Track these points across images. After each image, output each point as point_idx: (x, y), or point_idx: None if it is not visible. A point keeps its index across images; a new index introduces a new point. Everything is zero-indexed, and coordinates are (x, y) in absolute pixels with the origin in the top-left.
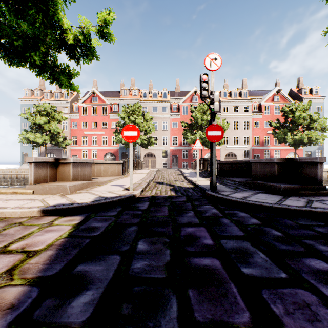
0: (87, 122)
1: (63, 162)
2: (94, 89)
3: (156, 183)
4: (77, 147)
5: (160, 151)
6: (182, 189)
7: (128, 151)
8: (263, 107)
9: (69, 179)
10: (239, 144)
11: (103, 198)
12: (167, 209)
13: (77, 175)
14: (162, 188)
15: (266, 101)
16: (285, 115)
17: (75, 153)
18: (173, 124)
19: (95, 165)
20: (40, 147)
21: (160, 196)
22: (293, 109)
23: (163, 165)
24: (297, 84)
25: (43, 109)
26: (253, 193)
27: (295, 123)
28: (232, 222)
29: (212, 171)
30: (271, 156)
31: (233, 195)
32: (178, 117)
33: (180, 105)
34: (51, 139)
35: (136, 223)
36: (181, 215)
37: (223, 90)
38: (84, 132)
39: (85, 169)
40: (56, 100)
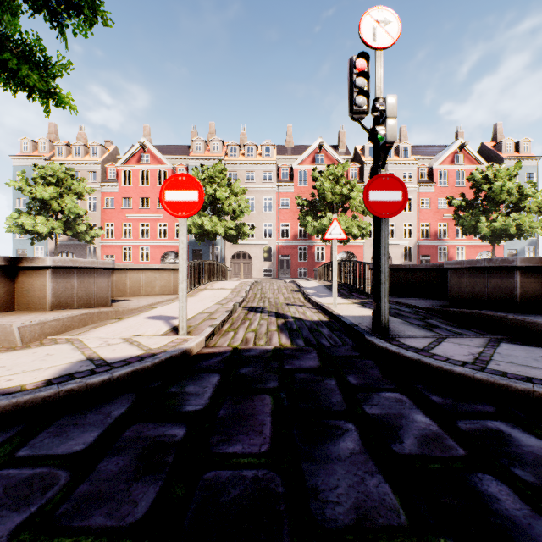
0: (132, 197)
1: (29, 267)
2: (144, 140)
3: (248, 310)
4: (113, 242)
5: (259, 249)
6: (304, 326)
7: (203, 249)
8: (436, 173)
9: (45, 306)
10: (395, 237)
11: (92, 366)
12: (270, 410)
13: (66, 296)
14: (261, 324)
15: (441, 163)
16: (475, 186)
17: (110, 252)
18: (282, 202)
19: (127, 273)
20: (49, 241)
21: (253, 351)
22: (490, 177)
23: (264, 273)
24: (493, 136)
25: (52, 173)
26: (488, 344)
27: (494, 200)
28: (540, 511)
29: (378, 287)
30: (451, 258)
31: (443, 351)
32: (291, 189)
33: (294, 169)
34: (65, 227)
35: (136, 523)
36: (320, 451)
37: (367, 145)
38: (127, 215)
39: (93, 282)
40: (76, 159)
